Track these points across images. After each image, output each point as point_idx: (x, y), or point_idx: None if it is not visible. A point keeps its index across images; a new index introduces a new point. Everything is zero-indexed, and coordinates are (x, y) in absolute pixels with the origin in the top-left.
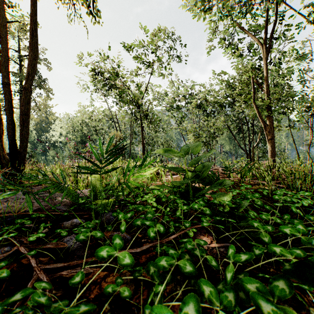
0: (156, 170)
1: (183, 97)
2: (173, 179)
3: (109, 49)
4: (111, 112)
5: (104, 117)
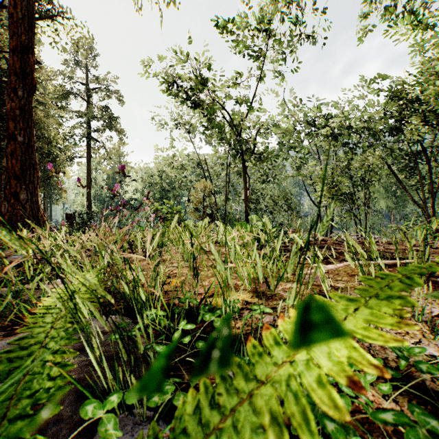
0: (391, 304)
1: (308, 125)
2: (327, 273)
3: (190, 43)
4: (199, 156)
5: (189, 163)
